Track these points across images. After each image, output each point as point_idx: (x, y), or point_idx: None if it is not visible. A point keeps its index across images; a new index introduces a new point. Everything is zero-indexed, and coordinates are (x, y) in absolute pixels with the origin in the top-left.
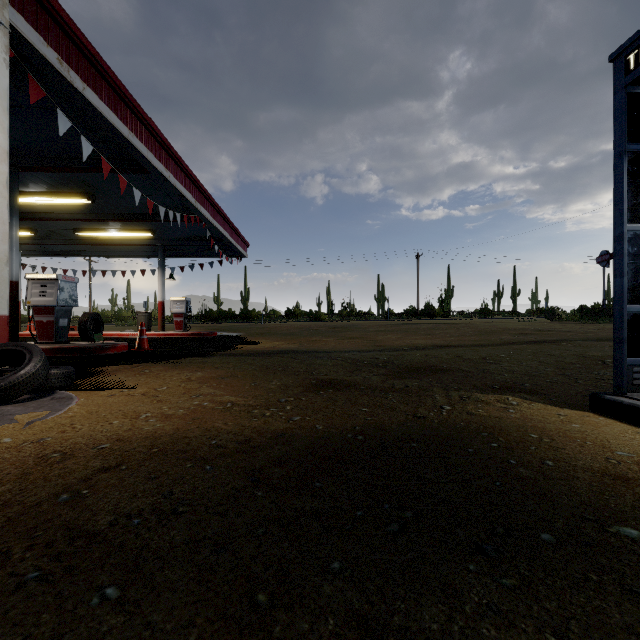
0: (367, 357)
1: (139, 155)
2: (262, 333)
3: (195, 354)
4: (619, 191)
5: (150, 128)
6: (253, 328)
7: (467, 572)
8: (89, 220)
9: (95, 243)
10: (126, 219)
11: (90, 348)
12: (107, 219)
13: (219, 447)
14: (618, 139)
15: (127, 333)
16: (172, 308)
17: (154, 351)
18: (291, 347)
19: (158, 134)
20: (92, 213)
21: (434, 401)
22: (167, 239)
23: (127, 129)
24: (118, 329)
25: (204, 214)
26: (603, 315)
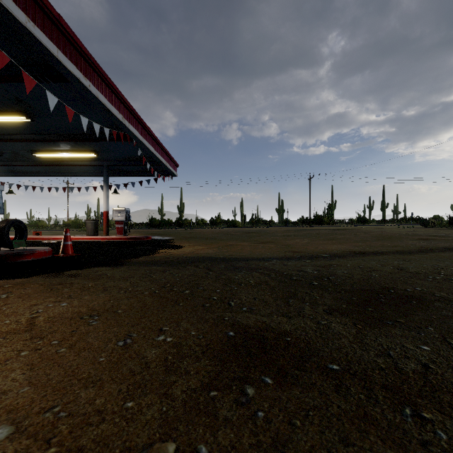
0: (292, 269)
1: (47, 53)
2: (188, 237)
3: (109, 261)
4: None
5: (60, 26)
6: (182, 233)
7: None
8: (37, 140)
9: (53, 164)
10: (68, 139)
11: (1, 255)
12: (52, 139)
13: None
14: None
15: (77, 237)
16: (114, 217)
17: (74, 257)
18: (209, 252)
19: (71, 36)
20: (39, 134)
21: None
22: (110, 160)
23: (24, 15)
24: (78, 233)
25: (133, 132)
26: None
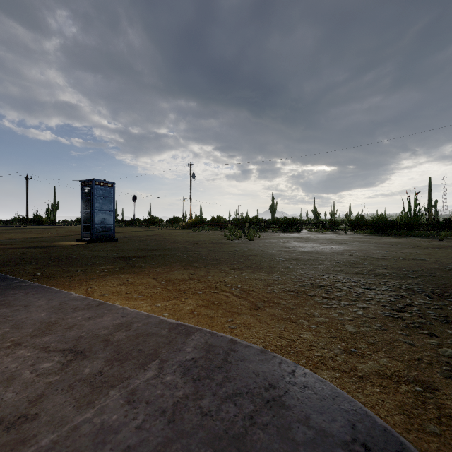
0: (11, 240)
1: None
2: None
3: None
4: (81, 204)
5: None
6: None
7: (47, 247)
8: None
9: None
10: None
11: None
12: None
13: (0, 247)
14: (81, 196)
15: None
16: None
17: None
18: None
19: None
20: None
21: (43, 244)
22: None
23: None
24: None
25: None
26: (132, 224)
